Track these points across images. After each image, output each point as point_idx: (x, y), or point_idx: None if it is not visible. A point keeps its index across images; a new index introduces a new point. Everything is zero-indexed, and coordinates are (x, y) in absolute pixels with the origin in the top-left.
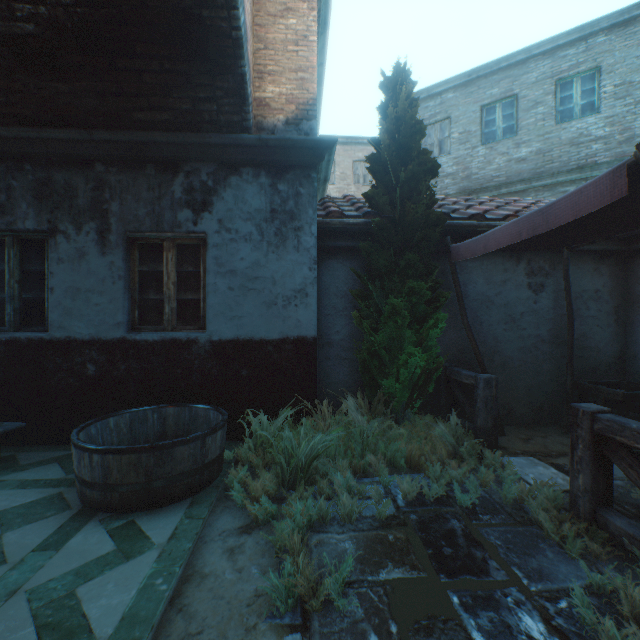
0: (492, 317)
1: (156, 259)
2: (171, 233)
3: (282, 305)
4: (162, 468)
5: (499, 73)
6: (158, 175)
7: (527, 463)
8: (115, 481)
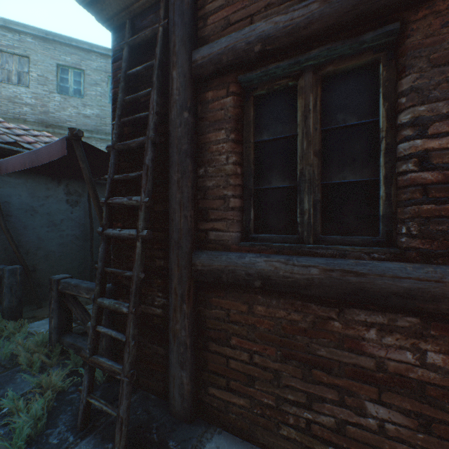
0: (37, 222)
1: None
2: None
3: None
4: None
5: (72, 48)
6: None
7: (46, 322)
8: None
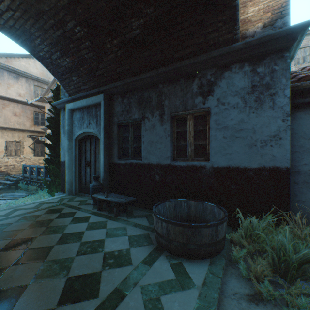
0: None
1: (183, 125)
2: (191, 110)
3: (260, 146)
4: (194, 238)
5: None
6: (185, 82)
7: None
8: (172, 238)
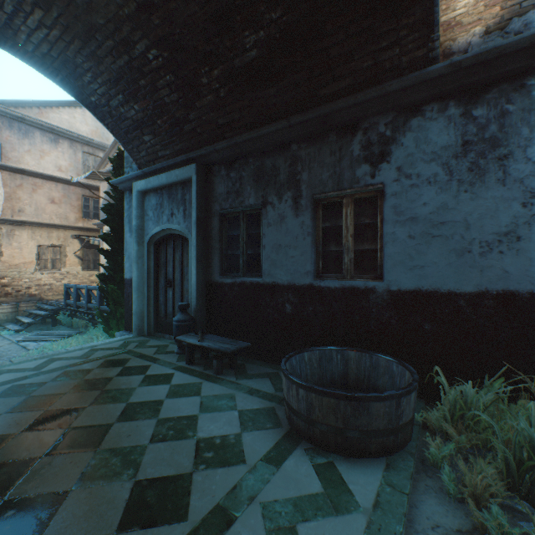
0: None
1: (335, 215)
2: (349, 190)
3: (478, 252)
4: (358, 419)
5: None
6: (338, 140)
7: None
8: (316, 418)
